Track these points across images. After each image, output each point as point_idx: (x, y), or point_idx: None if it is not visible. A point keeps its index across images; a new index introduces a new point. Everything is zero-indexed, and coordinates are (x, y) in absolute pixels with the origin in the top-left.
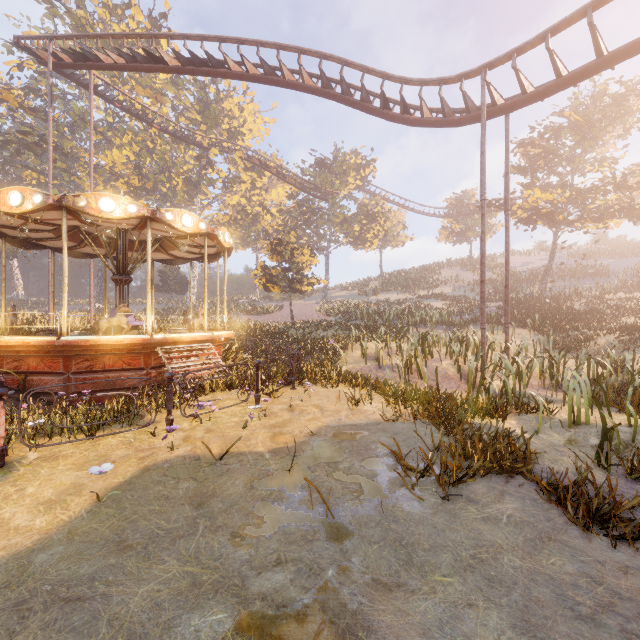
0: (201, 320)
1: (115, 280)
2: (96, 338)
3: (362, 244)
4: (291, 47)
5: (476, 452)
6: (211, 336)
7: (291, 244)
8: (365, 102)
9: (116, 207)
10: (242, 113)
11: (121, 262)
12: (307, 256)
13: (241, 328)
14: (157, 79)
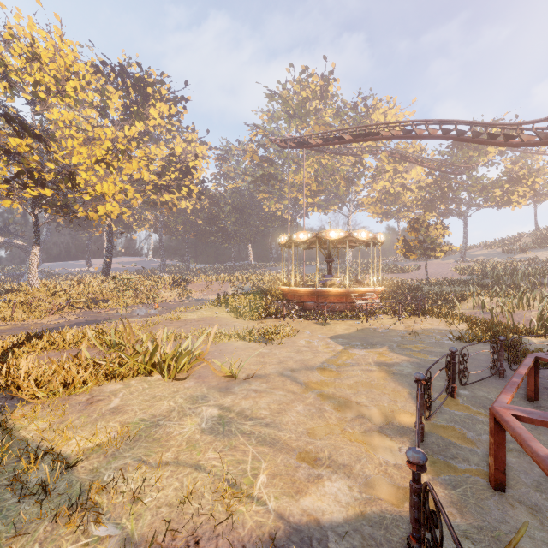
0: (367, 281)
1: (327, 261)
2: (328, 289)
3: (506, 205)
4: (420, 121)
5: (485, 336)
6: (374, 289)
7: (426, 222)
8: (476, 138)
9: (335, 234)
10: (386, 117)
11: (329, 253)
12: (439, 230)
13: (387, 284)
14: (326, 114)
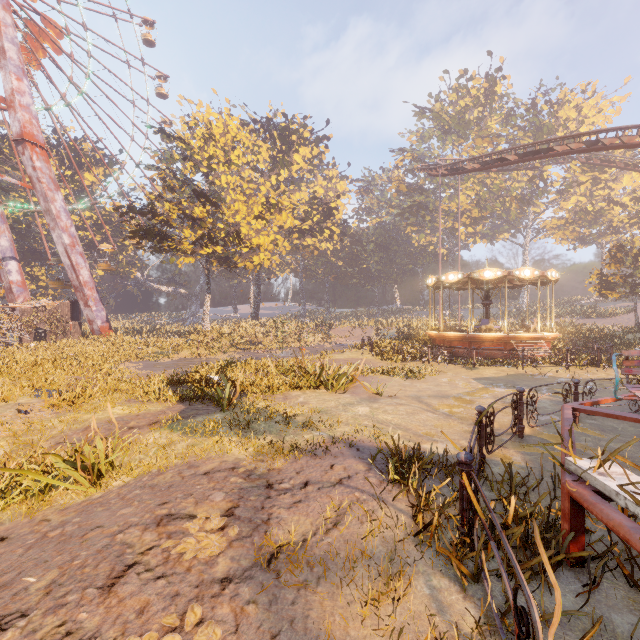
0: (535, 326)
1: (483, 304)
2: (482, 334)
3: None
4: (608, 129)
5: None
6: (542, 335)
7: (634, 249)
8: None
9: (491, 274)
10: (580, 110)
11: (486, 294)
12: None
13: (571, 331)
14: (492, 121)
